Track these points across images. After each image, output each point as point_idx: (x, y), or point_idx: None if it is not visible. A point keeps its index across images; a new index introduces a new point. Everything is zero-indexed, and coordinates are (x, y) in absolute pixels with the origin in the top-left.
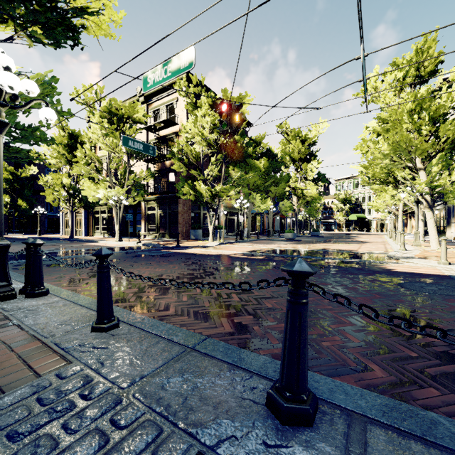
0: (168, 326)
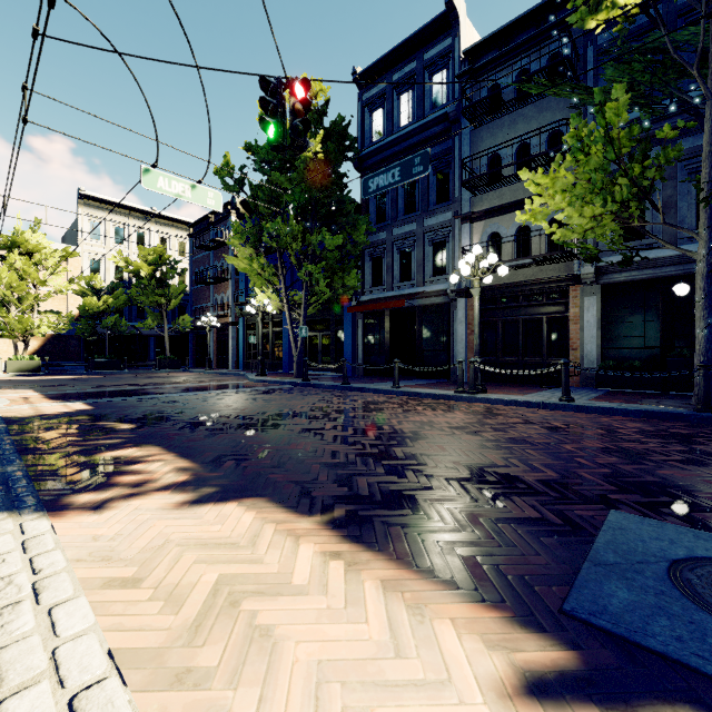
0: (373, 388)
